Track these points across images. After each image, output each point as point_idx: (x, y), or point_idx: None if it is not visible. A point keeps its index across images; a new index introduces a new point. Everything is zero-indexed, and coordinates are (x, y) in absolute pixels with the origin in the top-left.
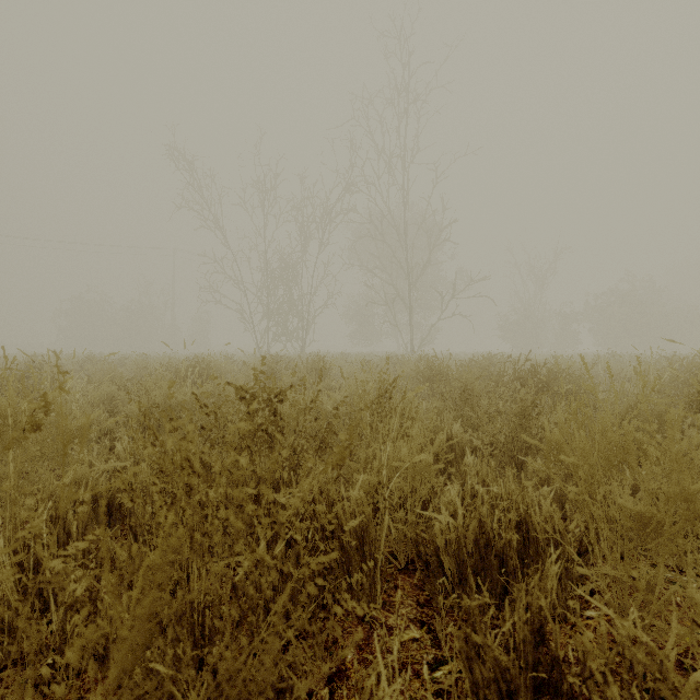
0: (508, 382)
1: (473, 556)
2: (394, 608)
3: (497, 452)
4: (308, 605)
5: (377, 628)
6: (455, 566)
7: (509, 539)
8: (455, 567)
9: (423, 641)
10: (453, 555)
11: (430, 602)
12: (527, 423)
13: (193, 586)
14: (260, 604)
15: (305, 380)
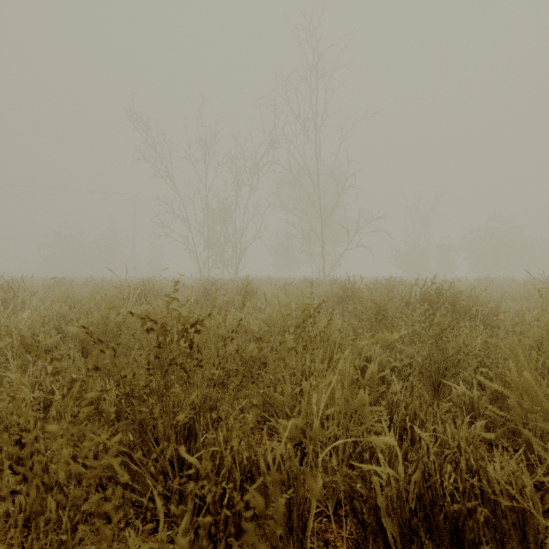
0: (415, 303)
1: (415, 511)
2: None
3: (416, 373)
4: None
5: None
6: (399, 530)
7: (470, 508)
8: (399, 531)
9: None
10: (396, 516)
11: None
12: (445, 345)
13: None
14: None
15: (224, 307)
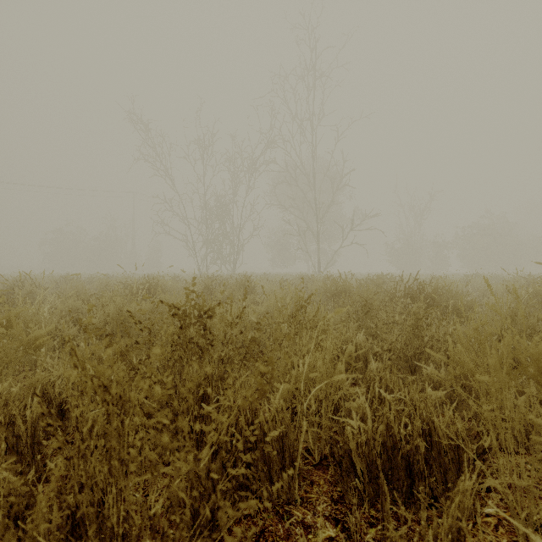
0: (400, 297)
1: (380, 456)
2: (310, 505)
3: (394, 357)
4: (233, 504)
5: (296, 526)
6: (366, 466)
7: (416, 445)
8: (366, 467)
9: (339, 540)
10: (364, 456)
11: (343, 498)
12: (420, 333)
13: (113, 510)
14: (184, 519)
15: (231, 298)
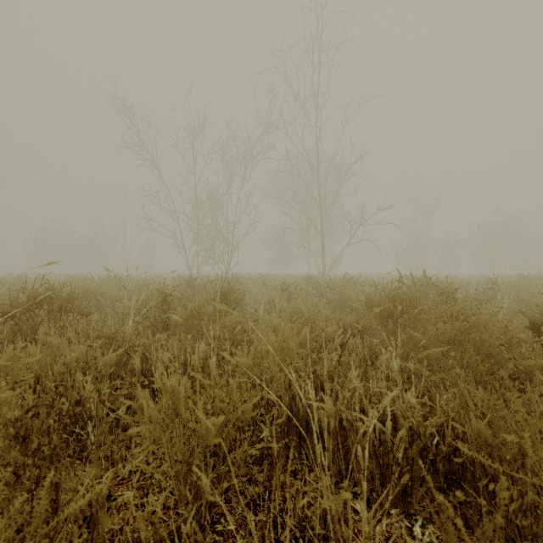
0: None
1: None
2: None
3: None
4: None
5: None
6: None
7: None
8: None
9: None
10: None
11: None
12: None
13: None
14: None
15: None
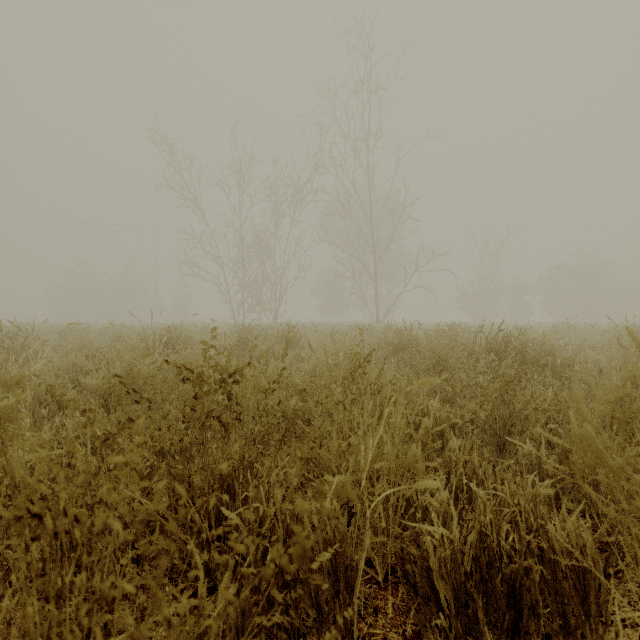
0: (480, 352)
1: (471, 574)
2: None
3: (478, 430)
4: None
5: None
6: (452, 593)
7: (527, 567)
8: (452, 594)
9: None
10: (449, 578)
11: (419, 635)
12: (511, 399)
13: None
14: None
15: (265, 356)
